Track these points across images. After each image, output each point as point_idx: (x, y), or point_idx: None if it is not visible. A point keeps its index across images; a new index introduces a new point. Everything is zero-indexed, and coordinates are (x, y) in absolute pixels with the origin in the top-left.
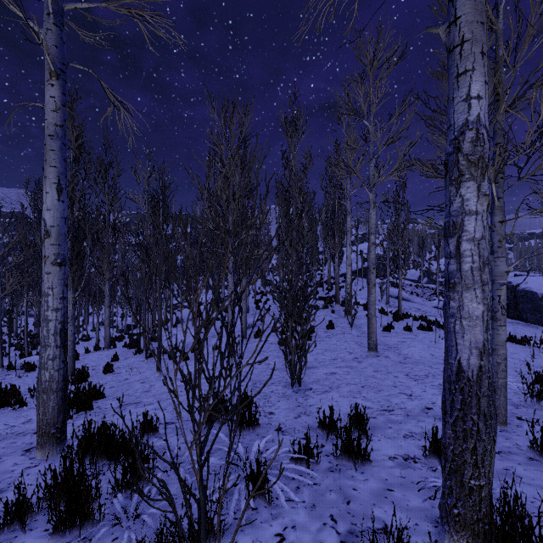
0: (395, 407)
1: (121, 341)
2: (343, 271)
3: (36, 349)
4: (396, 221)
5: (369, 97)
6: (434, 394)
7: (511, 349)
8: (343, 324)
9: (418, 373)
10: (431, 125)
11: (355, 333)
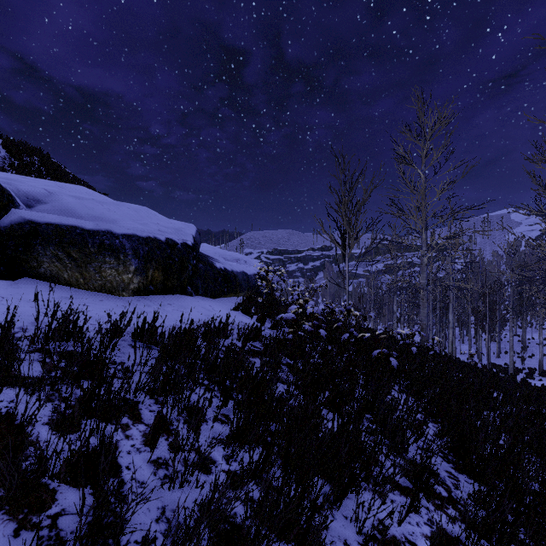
0: None
1: None
2: None
3: None
4: None
5: None
6: None
7: None
8: None
9: None
10: None
11: None
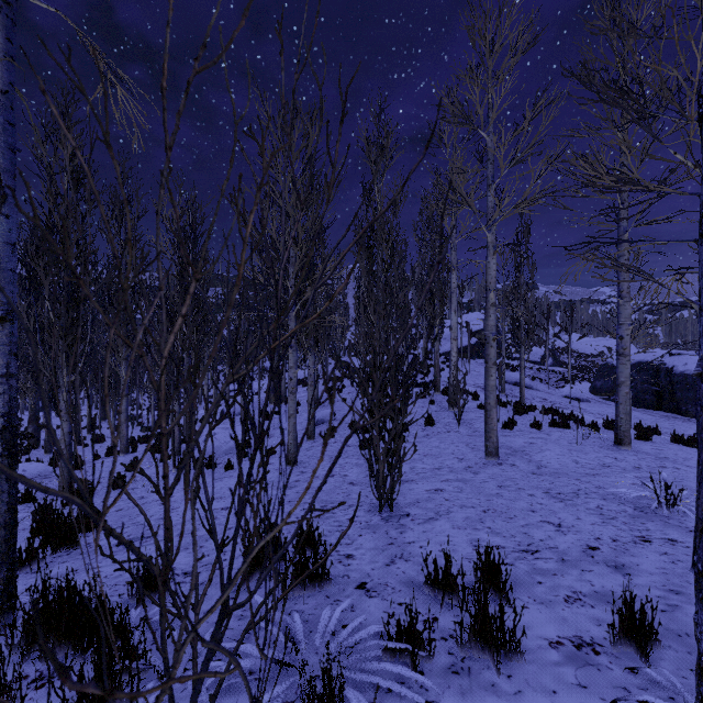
0: (541, 546)
1: (145, 443)
2: (442, 350)
3: (28, 453)
4: (517, 279)
5: (488, 96)
6: (595, 524)
7: (681, 453)
8: (446, 419)
9: (563, 490)
10: (605, 100)
11: (465, 432)
